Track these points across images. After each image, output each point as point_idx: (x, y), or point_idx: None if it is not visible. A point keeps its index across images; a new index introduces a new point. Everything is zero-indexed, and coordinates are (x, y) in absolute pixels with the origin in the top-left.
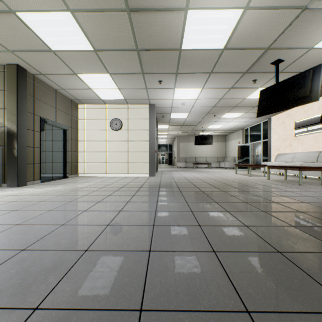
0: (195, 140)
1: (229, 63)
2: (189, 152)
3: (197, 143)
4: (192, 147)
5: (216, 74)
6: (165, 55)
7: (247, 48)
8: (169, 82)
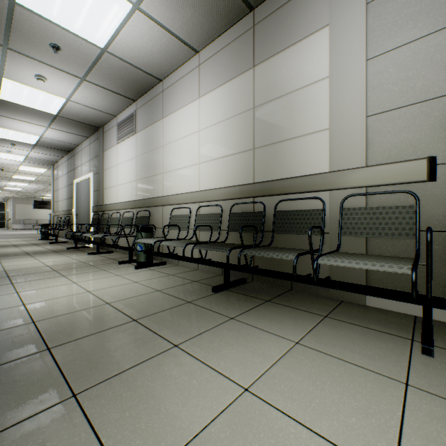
0: (35, 204)
1: (40, 182)
2: (29, 214)
3: (37, 207)
4: (34, 209)
5: (35, 183)
6: (3, 177)
7: (45, 181)
8: (5, 181)
